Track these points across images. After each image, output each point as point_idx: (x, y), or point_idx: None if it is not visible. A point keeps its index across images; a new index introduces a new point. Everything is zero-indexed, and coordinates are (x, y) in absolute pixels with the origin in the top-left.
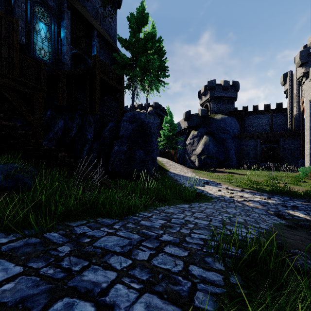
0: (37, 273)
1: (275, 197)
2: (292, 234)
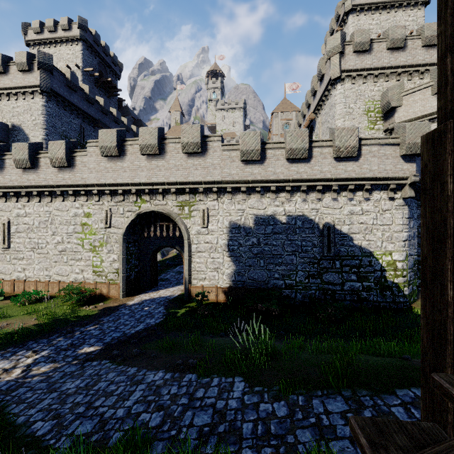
0: (243, 418)
1: (34, 346)
2: (141, 361)
